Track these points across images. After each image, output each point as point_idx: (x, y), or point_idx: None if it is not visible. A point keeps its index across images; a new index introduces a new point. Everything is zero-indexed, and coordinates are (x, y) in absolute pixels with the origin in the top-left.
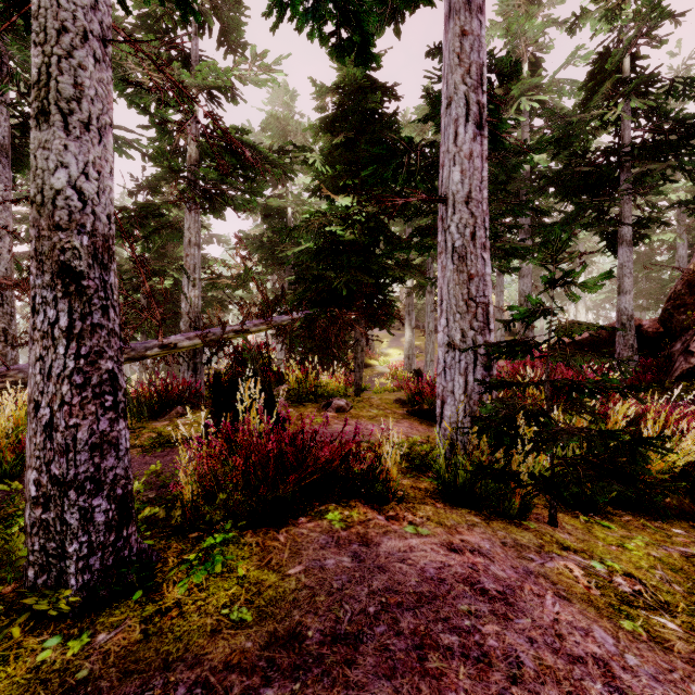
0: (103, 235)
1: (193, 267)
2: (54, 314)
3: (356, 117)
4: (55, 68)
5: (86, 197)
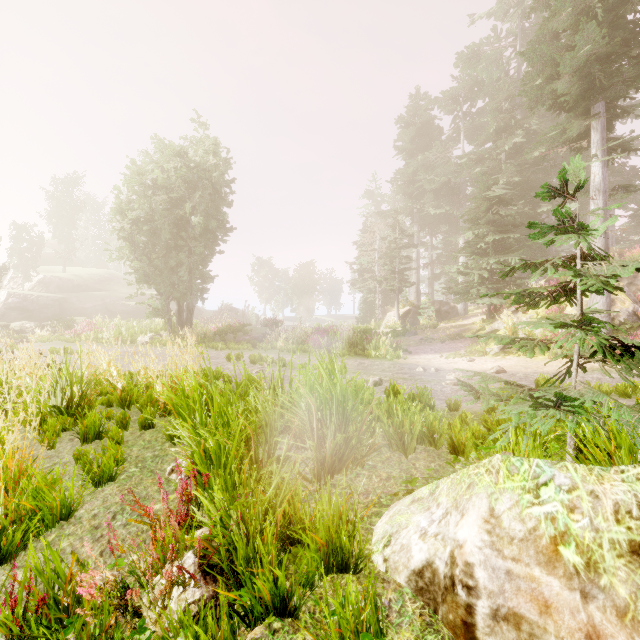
0: None
1: None
2: None
3: (634, 215)
4: None
5: None
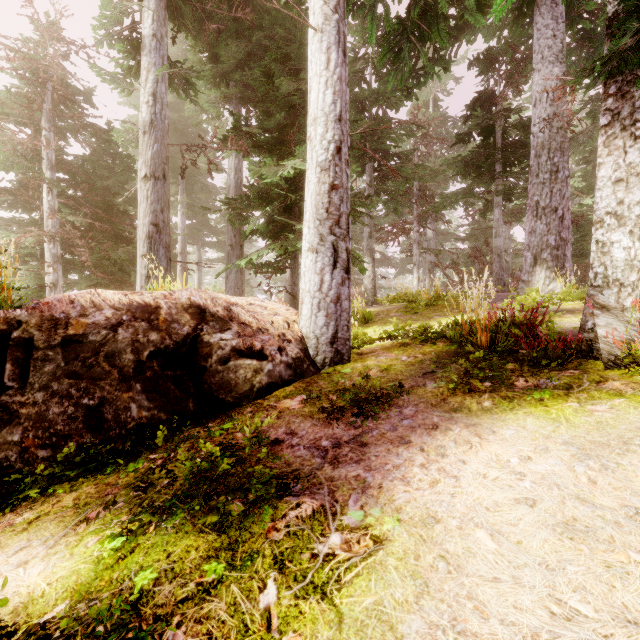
0: (501, 249)
1: (507, 248)
2: (497, 260)
3: None
4: (497, 231)
5: (500, 245)
